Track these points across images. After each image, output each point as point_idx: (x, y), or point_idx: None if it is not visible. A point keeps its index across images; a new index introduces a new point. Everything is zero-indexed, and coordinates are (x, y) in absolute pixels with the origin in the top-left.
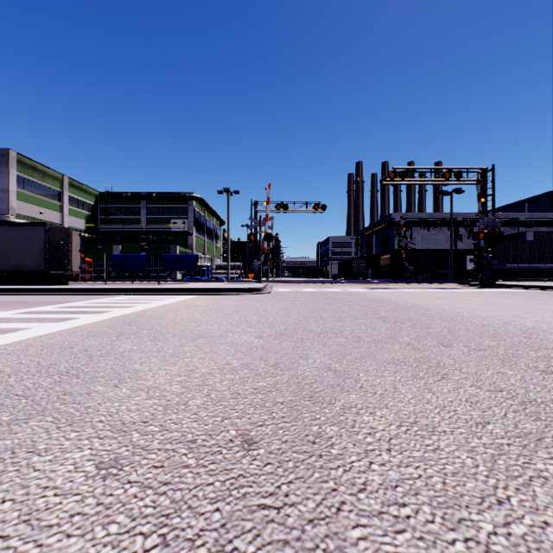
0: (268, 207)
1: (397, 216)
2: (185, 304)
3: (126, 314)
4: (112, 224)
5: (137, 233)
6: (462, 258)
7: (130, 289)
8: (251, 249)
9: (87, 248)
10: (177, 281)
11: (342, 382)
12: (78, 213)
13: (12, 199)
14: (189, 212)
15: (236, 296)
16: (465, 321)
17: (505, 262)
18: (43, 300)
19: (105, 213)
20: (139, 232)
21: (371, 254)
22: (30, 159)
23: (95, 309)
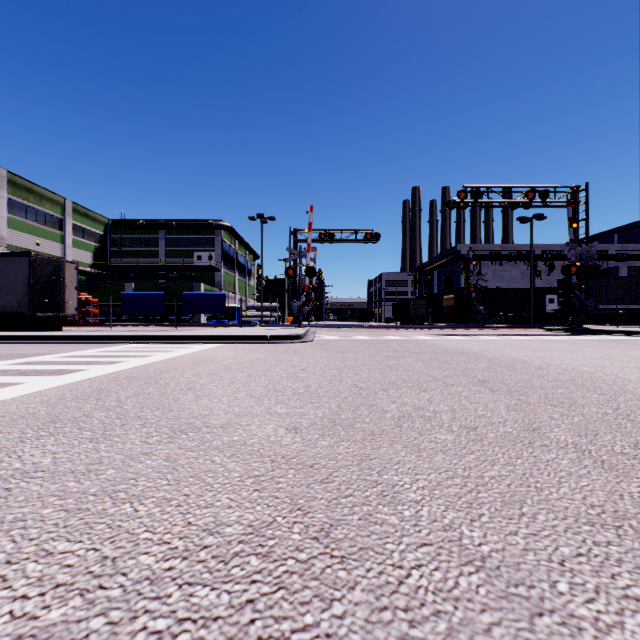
0: (310, 235)
1: (464, 248)
2: (195, 358)
3: (98, 377)
4: (125, 257)
5: (155, 269)
6: (541, 298)
7: (131, 337)
8: (290, 287)
9: (94, 286)
10: (199, 325)
11: (533, 638)
12: (83, 245)
13: (1, 226)
14: (216, 243)
15: (268, 346)
16: (619, 391)
17: (598, 302)
18: (8, 351)
19: (117, 245)
20: (156, 268)
21: (432, 293)
22: (24, 179)
23: (61, 367)
